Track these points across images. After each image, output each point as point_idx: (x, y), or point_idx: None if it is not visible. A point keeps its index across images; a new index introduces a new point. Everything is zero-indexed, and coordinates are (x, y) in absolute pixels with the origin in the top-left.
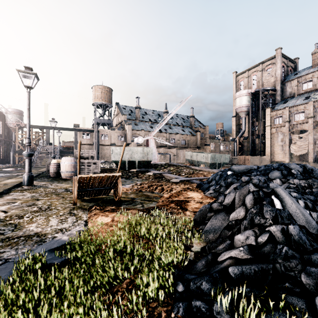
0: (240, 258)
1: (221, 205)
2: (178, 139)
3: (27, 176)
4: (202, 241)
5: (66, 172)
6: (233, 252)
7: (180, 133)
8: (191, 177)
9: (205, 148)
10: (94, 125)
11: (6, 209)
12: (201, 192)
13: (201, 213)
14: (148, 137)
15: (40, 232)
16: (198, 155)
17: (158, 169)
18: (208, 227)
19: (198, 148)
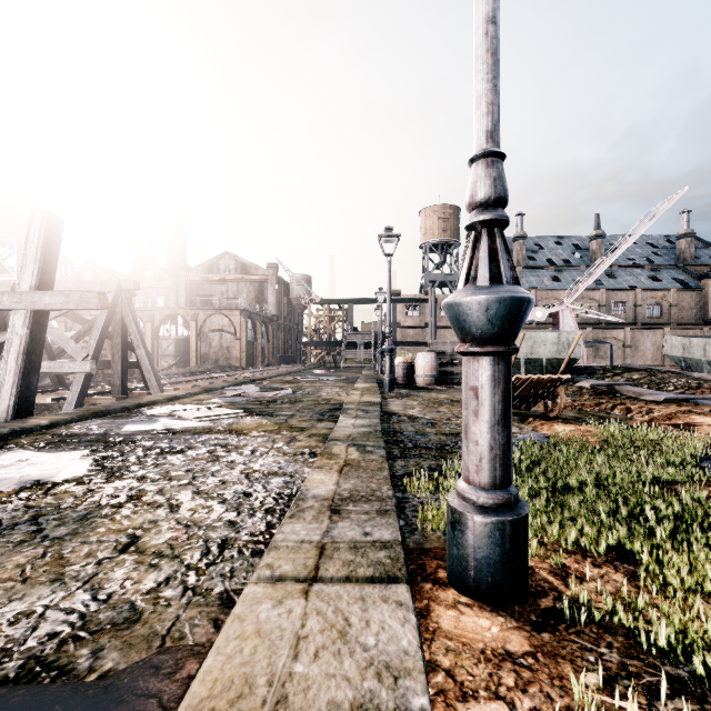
0: None
1: None
2: (635, 304)
3: (388, 380)
4: None
5: (424, 377)
6: None
7: (643, 286)
8: (692, 394)
9: None
10: (426, 289)
11: (419, 413)
12: None
13: None
14: (559, 308)
15: None
16: None
17: (599, 376)
18: None
19: (709, 325)
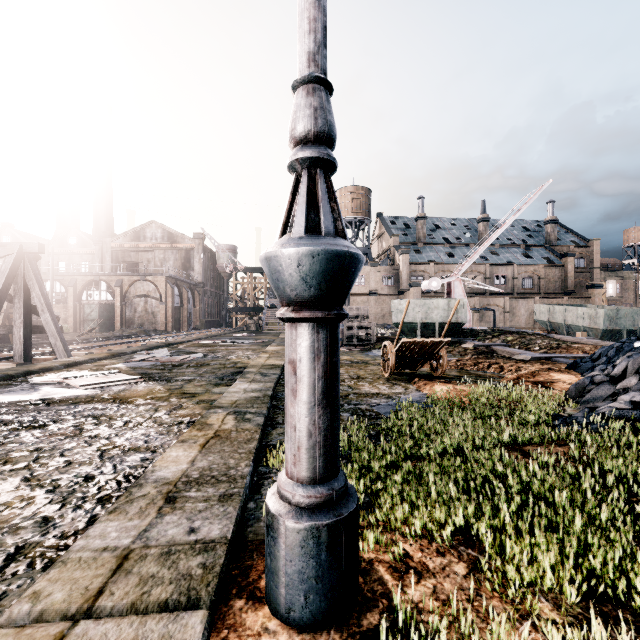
0: (619, 408)
1: (607, 376)
2: (513, 277)
3: None
4: (578, 406)
5: None
6: (612, 403)
7: (519, 262)
8: (553, 353)
9: (590, 294)
10: None
11: None
12: (577, 374)
13: (577, 387)
14: (451, 279)
15: (380, 392)
16: (570, 311)
17: (481, 338)
18: (586, 398)
19: (568, 295)
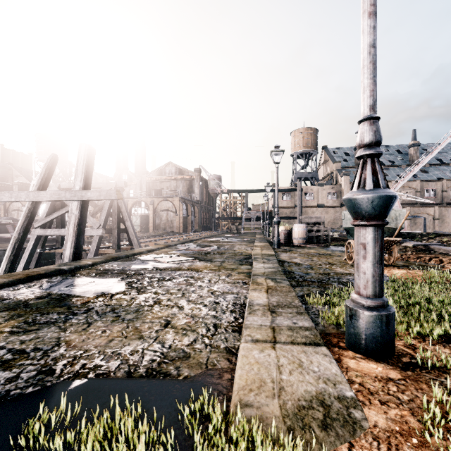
0: None
1: None
2: (442, 190)
3: (276, 240)
4: None
5: (299, 239)
6: None
7: (448, 178)
8: None
9: None
10: (295, 183)
11: (300, 261)
12: None
13: None
14: None
15: (351, 273)
16: None
17: (418, 239)
18: None
19: None
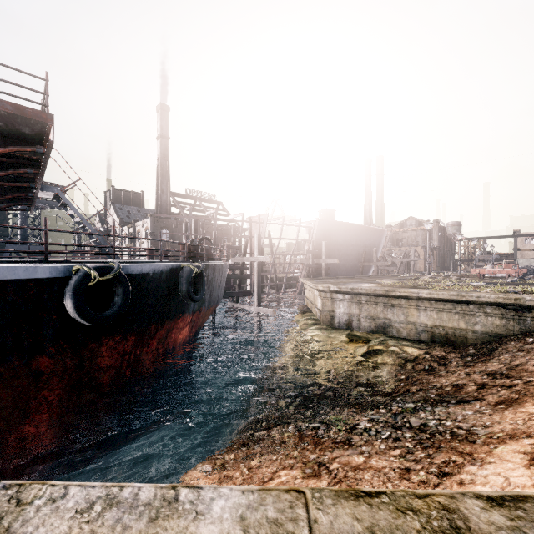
0: None
1: None
2: None
3: None
4: None
5: None
6: None
7: None
8: None
9: None
10: None
11: None
12: None
13: None
14: None
15: None
16: None
17: None
18: None
19: None
